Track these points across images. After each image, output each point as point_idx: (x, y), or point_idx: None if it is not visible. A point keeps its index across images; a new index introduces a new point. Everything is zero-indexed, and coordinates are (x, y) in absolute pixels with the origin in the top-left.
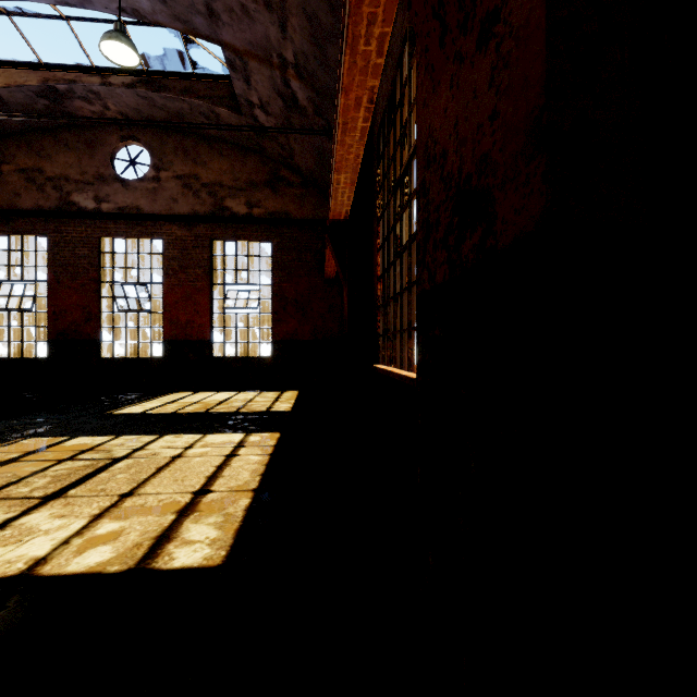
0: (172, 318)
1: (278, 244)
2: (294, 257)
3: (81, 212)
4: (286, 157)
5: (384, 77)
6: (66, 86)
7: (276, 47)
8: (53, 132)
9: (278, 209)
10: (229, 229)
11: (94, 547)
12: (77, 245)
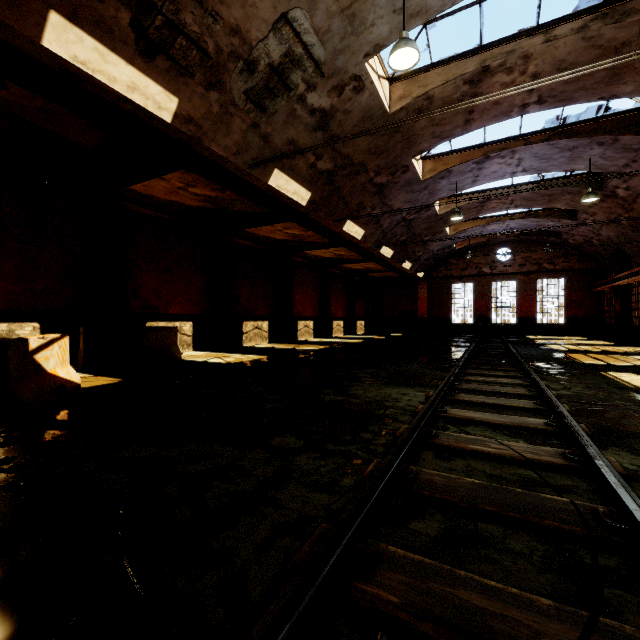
0: (520, 309)
1: (567, 279)
2: (575, 284)
3: (486, 274)
4: (574, 247)
5: (636, 257)
6: (494, 239)
7: (591, 236)
8: (475, 248)
9: (567, 265)
10: (544, 275)
11: (596, 343)
12: (484, 285)
